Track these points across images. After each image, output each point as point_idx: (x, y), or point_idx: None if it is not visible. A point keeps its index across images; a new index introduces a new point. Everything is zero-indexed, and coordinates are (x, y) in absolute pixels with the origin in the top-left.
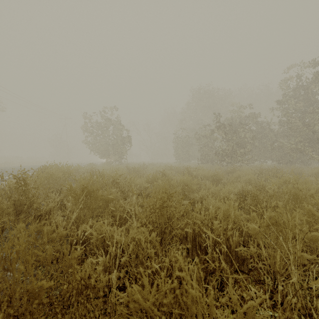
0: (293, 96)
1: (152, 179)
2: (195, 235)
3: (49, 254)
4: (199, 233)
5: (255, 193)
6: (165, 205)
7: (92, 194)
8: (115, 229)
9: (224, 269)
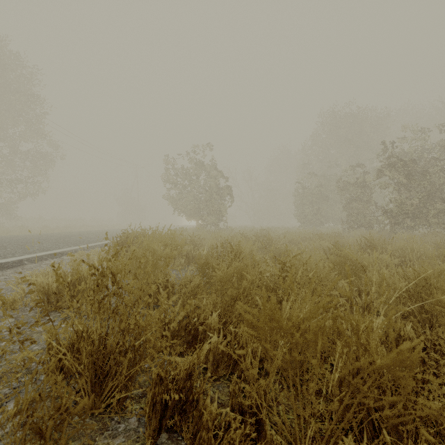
0: None
1: (339, 262)
2: None
3: None
4: None
5: None
6: None
7: (350, 344)
8: None
9: None
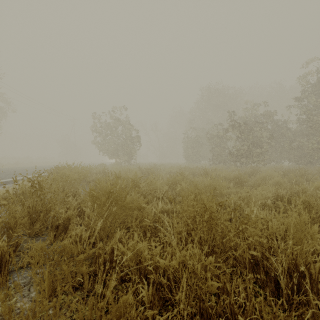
0: (313, 92)
1: (172, 181)
2: (251, 255)
3: (89, 306)
4: (262, 254)
5: (306, 200)
6: (213, 217)
7: (118, 200)
8: (153, 246)
9: (318, 314)
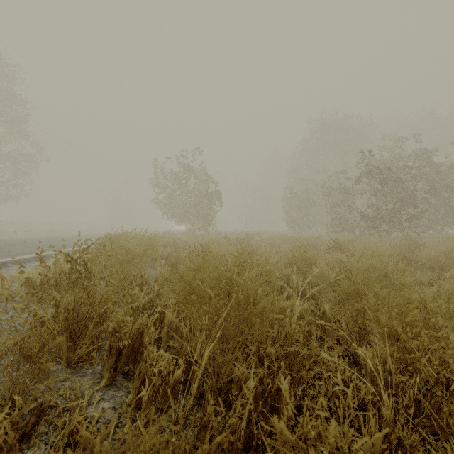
0: None
1: (295, 259)
2: None
3: None
4: None
5: None
6: None
7: (240, 302)
8: (365, 433)
9: None
